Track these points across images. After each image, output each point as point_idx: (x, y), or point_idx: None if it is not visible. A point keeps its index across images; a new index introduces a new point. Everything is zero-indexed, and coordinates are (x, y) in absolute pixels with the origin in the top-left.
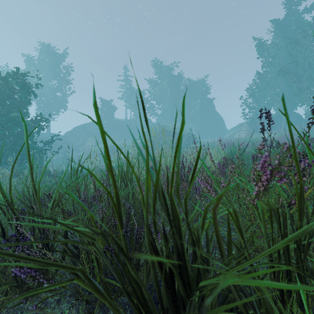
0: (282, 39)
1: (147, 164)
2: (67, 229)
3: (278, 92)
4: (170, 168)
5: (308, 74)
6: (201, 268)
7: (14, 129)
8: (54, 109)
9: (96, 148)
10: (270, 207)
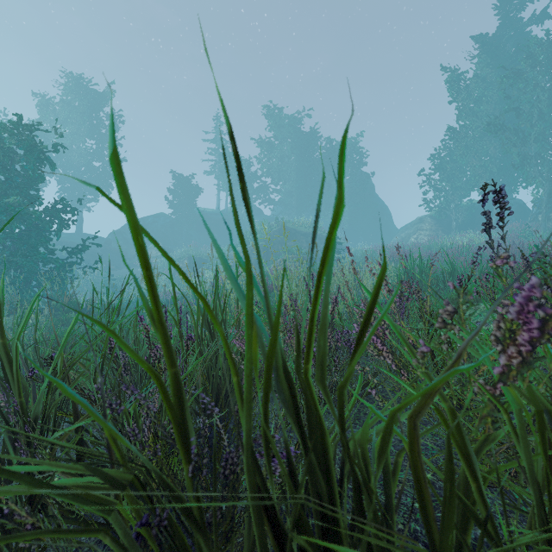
0: (493, 70)
1: (250, 306)
2: (31, 488)
3: (486, 162)
4: (304, 316)
5: (539, 132)
6: (375, 547)
7: (13, 226)
8: (89, 190)
9: (165, 260)
10: (534, 404)
